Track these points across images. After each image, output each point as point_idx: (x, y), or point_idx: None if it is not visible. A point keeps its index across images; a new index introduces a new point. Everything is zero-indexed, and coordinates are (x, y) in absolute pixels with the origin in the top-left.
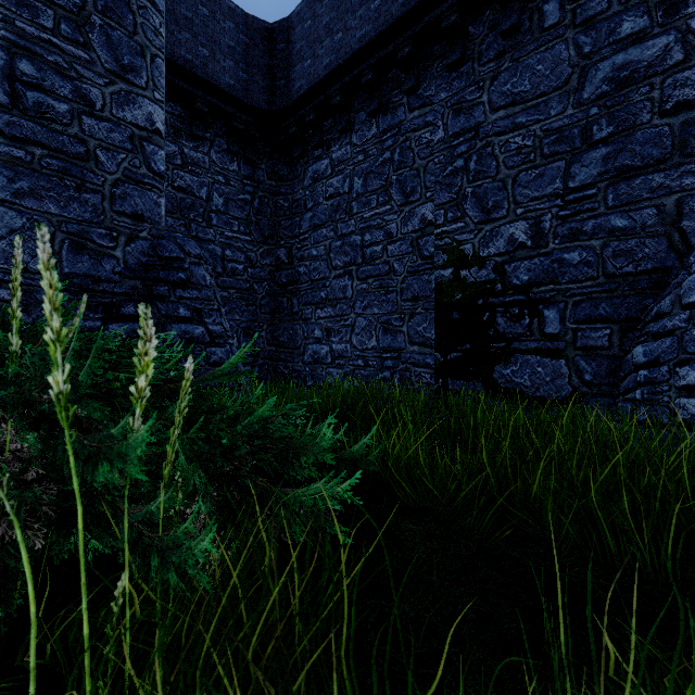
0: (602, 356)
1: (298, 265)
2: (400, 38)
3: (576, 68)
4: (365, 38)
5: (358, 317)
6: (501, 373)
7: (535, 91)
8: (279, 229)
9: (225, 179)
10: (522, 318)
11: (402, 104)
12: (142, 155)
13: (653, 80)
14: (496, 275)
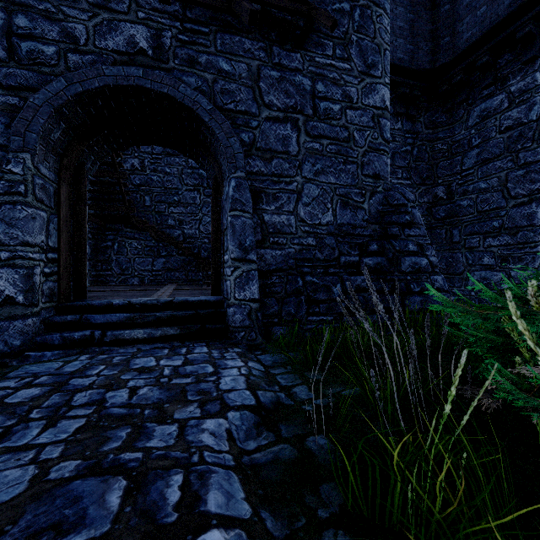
0: None
1: (459, 199)
2: None
3: None
4: None
5: None
6: None
7: None
8: (436, 170)
9: (392, 137)
10: None
11: None
12: (378, 129)
13: None
14: None
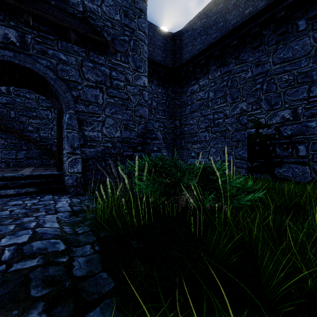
0: None
1: (184, 127)
2: (231, 37)
3: (313, 47)
4: (216, 38)
5: (212, 148)
6: (278, 171)
7: (294, 57)
8: (176, 113)
9: (156, 95)
10: (288, 149)
11: (232, 63)
12: (142, 95)
13: None
14: (276, 131)
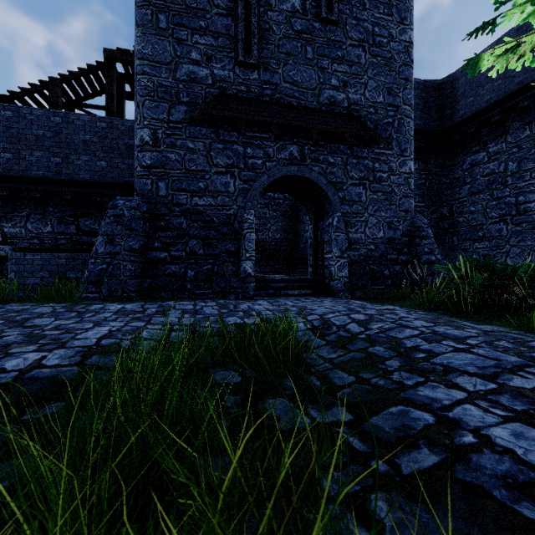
0: None
1: (457, 217)
2: None
3: None
4: (522, 82)
5: (512, 247)
6: None
7: None
8: (442, 196)
9: None
10: None
11: None
12: (407, 185)
13: None
14: None
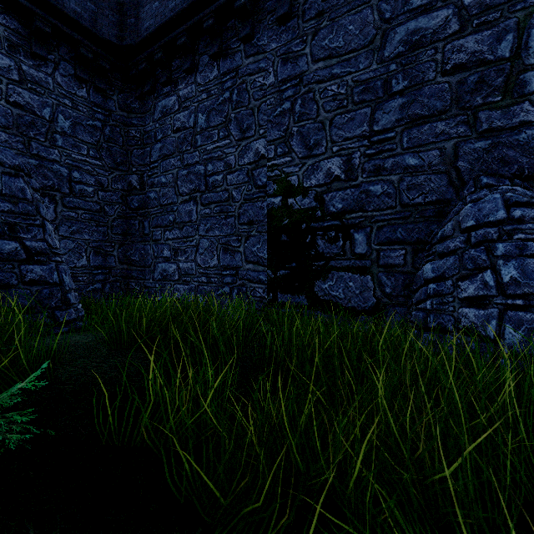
0: (399, 272)
1: (148, 191)
2: None
3: (379, 30)
4: None
5: (202, 239)
6: (320, 287)
7: (348, 47)
8: (131, 157)
9: (72, 103)
10: (338, 240)
11: (239, 51)
12: None
13: (437, 45)
14: (317, 203)
